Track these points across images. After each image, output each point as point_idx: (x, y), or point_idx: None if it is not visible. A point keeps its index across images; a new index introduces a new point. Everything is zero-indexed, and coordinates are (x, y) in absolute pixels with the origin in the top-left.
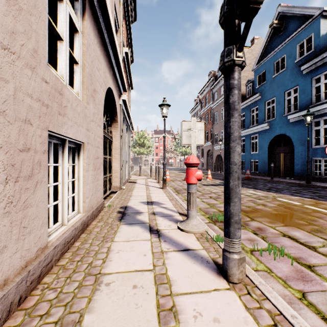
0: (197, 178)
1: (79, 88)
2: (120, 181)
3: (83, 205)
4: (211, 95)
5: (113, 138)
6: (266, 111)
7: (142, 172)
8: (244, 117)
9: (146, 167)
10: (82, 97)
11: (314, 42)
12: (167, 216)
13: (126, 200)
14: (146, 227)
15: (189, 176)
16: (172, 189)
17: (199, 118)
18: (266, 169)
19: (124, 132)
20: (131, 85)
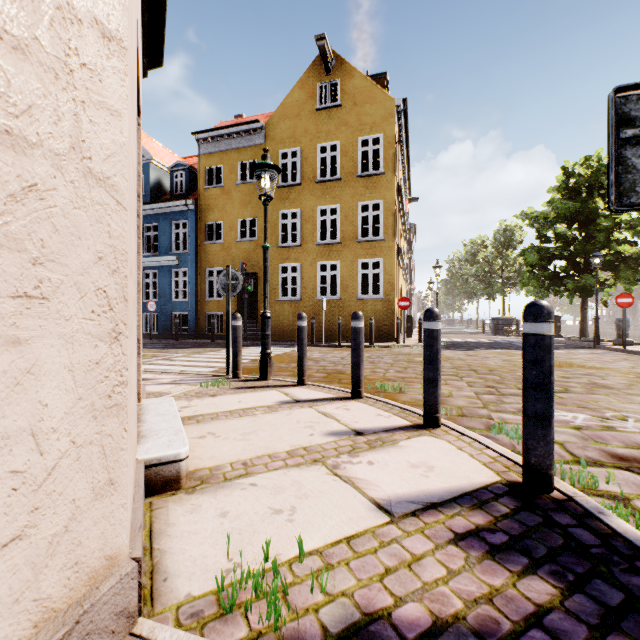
0: None
1: None
2: None
3: None
4: None
5: None
6: None
7: None
8: None
9: None
10: None
11: (146, 187)
12: None
13: None
14: None
15: None
16: None
17: None
18: None
19: None
20: None
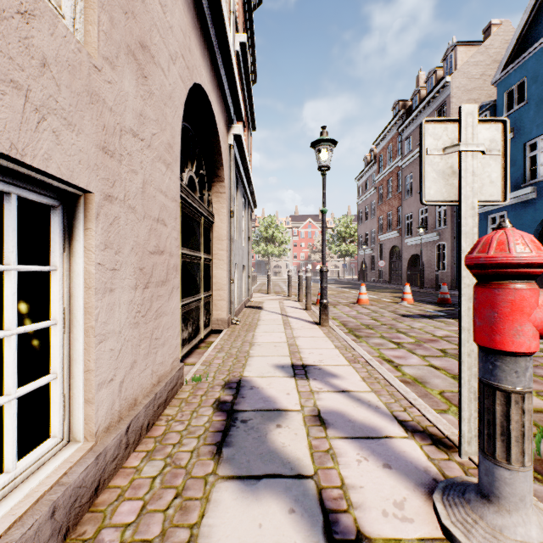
0: None
1: None
2: (229, 306)
3: (86, 411)
4: (398, 145)
5: (214, 216)
6: (527, 163)
7: (272, 286)
8: None
9: (278, 278)
10: (84, 34)
11: None
12: (369, 440)
13: (242, 356)
14: (311, 508)
15: (506, 320)
16: (339, 325)
17: (373, 188)
18: None
19: (238, 207)
20: (251, 122)
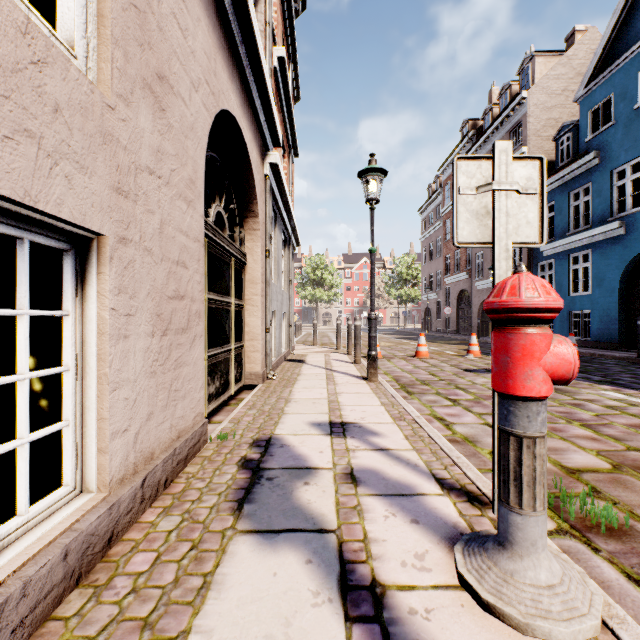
0: (556, 374)
1: (80, 28)
2: (265, 359)
3: (100, 461)
4: None
5: (247, 257)
6: (614, 193)
7: (319, 337)
8: (554, 212)
9: (328, 328)
10: (97, 72)
11: None
12: (401, 497)
13: (275, 413)
14: (329, 559)
15: (517, 364)
16: (390, 380)
17: (438, 223)
18: (616, 332)
19: (277, 245)
20: (293, 146)
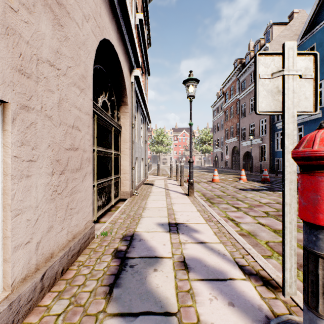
0: None
1: None
2: (131, 184)
3: (4, 268)
4: (237, 85)
5: (121, 127)
6: None
7: (161, 171)
8: None
9: (165, 166)
10: None
11: None
12: (218, 282)
13: (136, 217)
14: None
15: None
16: (200, 195)
17: (222, 112)
18: None
19: (138, 122)
20: (147, 70)
